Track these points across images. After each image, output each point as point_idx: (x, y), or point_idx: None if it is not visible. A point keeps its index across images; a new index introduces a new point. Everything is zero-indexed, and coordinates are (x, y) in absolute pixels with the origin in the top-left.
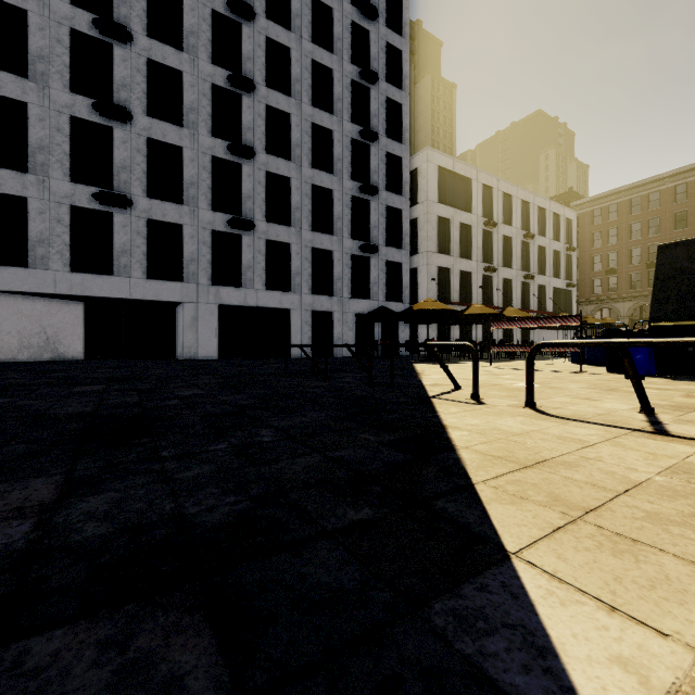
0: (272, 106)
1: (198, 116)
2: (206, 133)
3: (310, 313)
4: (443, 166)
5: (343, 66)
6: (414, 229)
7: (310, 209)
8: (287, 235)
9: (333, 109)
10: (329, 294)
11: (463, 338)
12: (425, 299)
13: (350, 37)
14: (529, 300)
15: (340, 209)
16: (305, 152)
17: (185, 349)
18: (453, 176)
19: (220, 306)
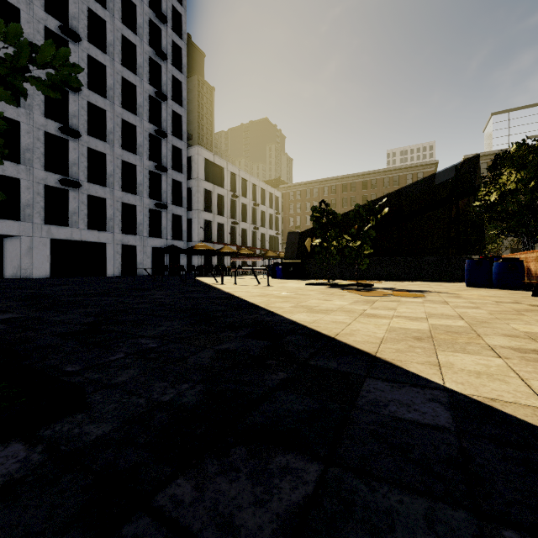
0: (92, 103)
1: (33, 101)
2: (40, 114)
3: (120, 246)
4: (208, 158)
5: (144, 85)
6: (189, 194)
7: (120, 176)
8: (103, 192)
9: (137, 112)
10: (133, 234)
11: (219, 263)
12: (196, 239)
13: (148, 67)
14: (256, 241)
15: (141, 178)
16: (117, 138)
17: (22, 270)
18: (213, 165)
19: (51, 239)
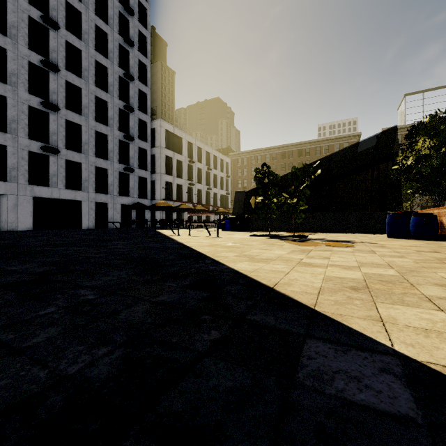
0: (69, 82)
1: (18, 79)
2: (24, 90)
3: (94, 203)
4: (168, 130)
5: (114, 67)
6: (153, 160)
7: (94, 144)
8: (79, 158)
9: (108, 90)
10: (105, 193)
11: (178, 218)
12: (159, 197)
13: (118, 52)
14: (210, 200)
15: (112, 146)
16: (91, 111)
17: (8, 223)
18: (173, 135)
19: (34, 198)
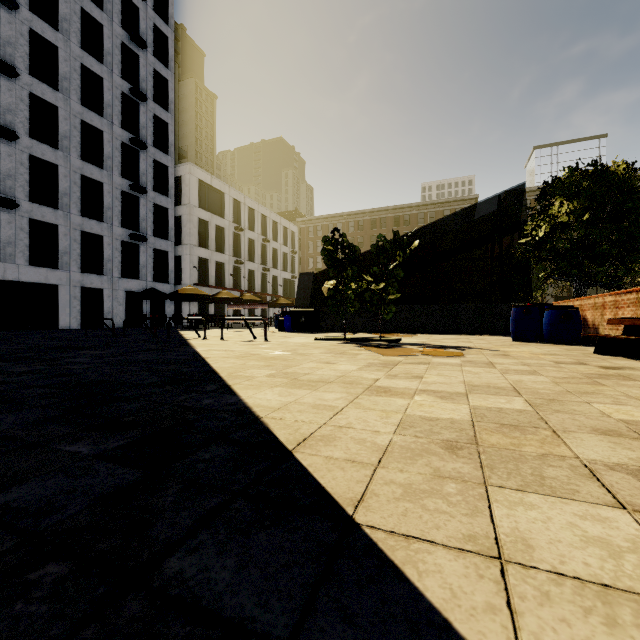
0: (36, 95)
1: None
2: None
3: (79, 289)
4: (203, 180)
5: (114, 78)
6: (179, 224)
7: (79, 196)
8: (54, 216)
9: (104, 112)
10: (99, 273)
11: (218, 312)
12: (188, 281)
13: (120, 55)
14: (267, 286)
15: (110, 200)
16: (74, 144)
17: None
18: (211, 188)
19: None
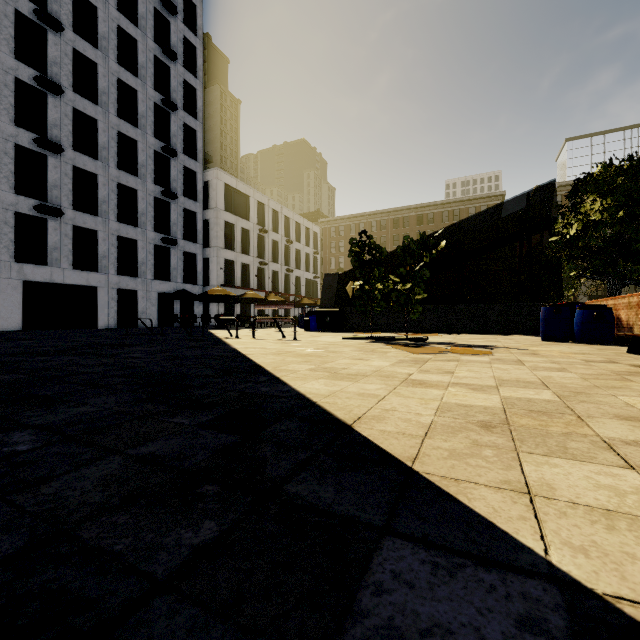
0: (79, 110)
1: None
2: (8, 121)
3: (116, 290)
4: (229, 184)
5: (147, 90)
6: (206, 227)
7: (116, 203)
8: (94, 223)
9: (138, 123)
10: (134, 276)
11: (244, 313)
12: (215, 283)
13: (153, 68)
14: (290, 286)
15: (144, 206)
16: (112, 155)
17: None
18: (236, 192)
19: (23, 282)
